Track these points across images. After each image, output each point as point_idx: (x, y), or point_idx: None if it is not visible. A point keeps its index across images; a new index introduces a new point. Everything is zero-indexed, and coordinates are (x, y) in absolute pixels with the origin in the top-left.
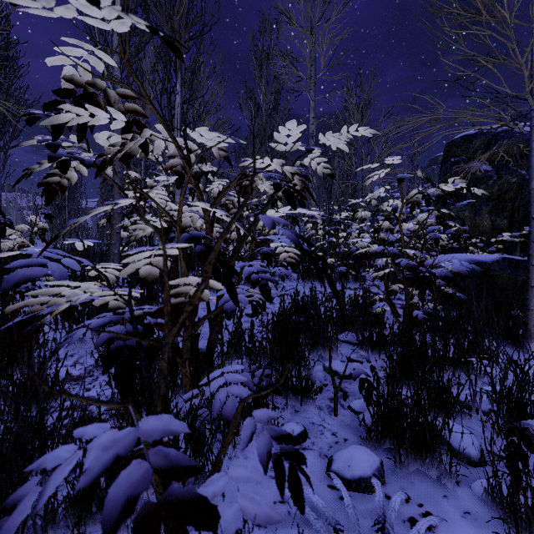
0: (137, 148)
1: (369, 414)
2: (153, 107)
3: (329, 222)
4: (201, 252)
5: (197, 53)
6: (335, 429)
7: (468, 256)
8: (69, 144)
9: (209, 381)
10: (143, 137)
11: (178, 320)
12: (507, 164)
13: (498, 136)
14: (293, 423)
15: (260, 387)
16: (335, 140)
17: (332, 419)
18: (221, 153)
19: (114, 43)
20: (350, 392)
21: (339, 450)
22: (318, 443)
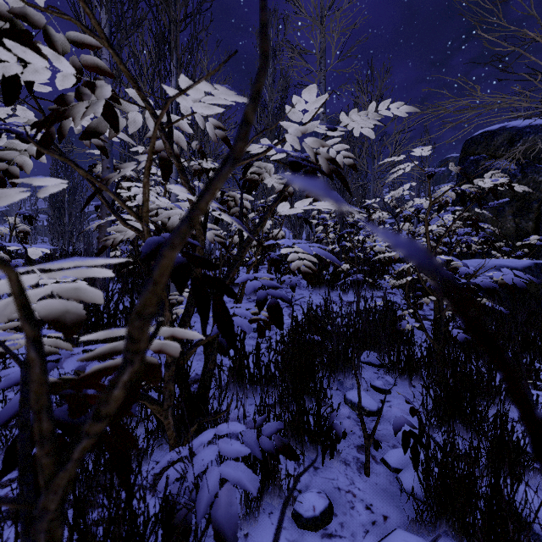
0: (104, 122)
1: (412, 474)
2: (114, 51)
3: (341, 224)
4: (177, 265)
5: (195, 30)
6: (369, 498)
7: (496, 262)
8: (21, 121)
9: (203, 427)
10: (101, 97)
11: (71, 455)
12: (533, 162)
13: (523, 131)
14: (313, 494)
15: (269, 452)
16: (360, 121)
17: (363, 480)
18: (218, 133)
19: (103, 23)
20: (380, 436)
21: (378, 538)
22: (348, 524)
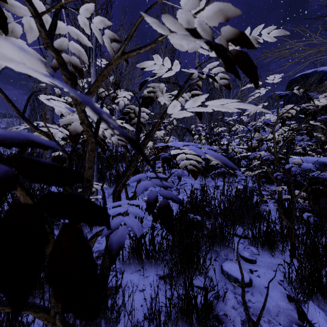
0: None
1: None
2: None
3: (211, 134)
4: None
5: None
6: None
7: (315, 159)
8: None
9: (101, 311)
10: None
11: None
12: None
13: None
14: None
15: None
16: None
17: None
18: (114, 47)
19: None
20: (255, 309)
21: None
22: None
